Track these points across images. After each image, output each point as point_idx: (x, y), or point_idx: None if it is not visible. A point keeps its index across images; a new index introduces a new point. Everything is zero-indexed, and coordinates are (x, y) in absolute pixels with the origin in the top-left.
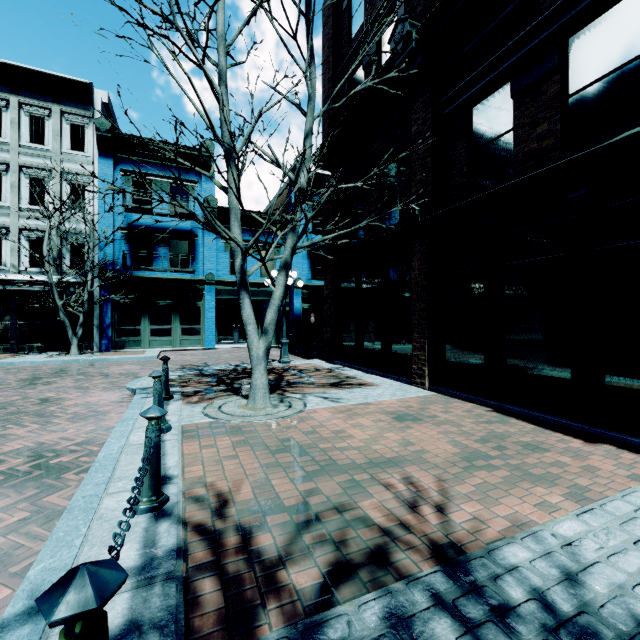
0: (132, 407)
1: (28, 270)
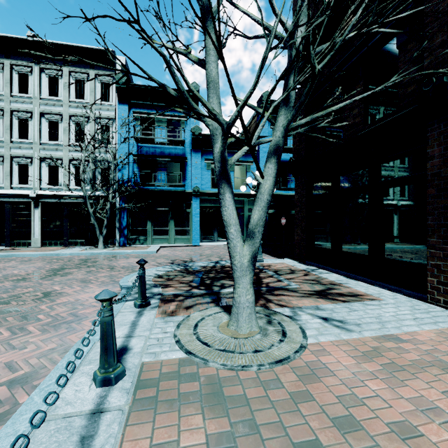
0: None
1: (74, 188)
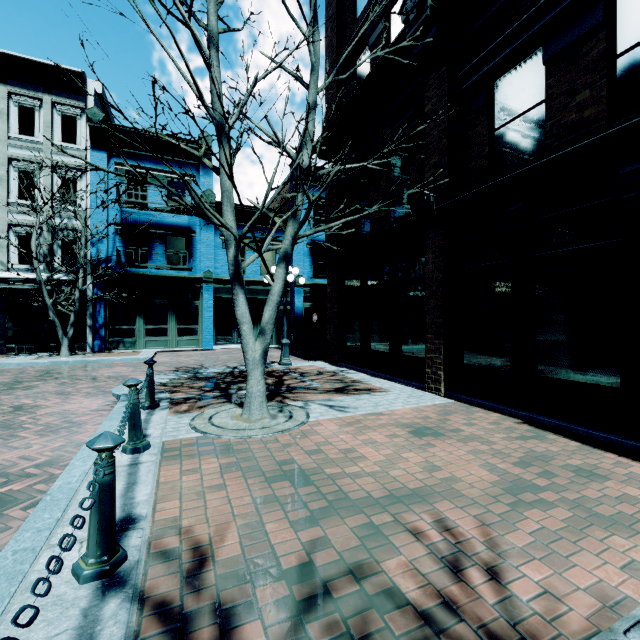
0: (111, 418)
1: (17, 267)
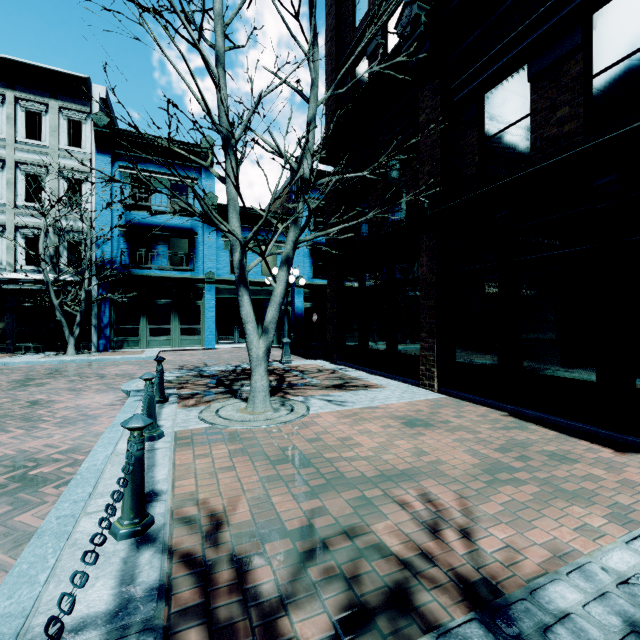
0: (124, 411)
1: (24, 268)
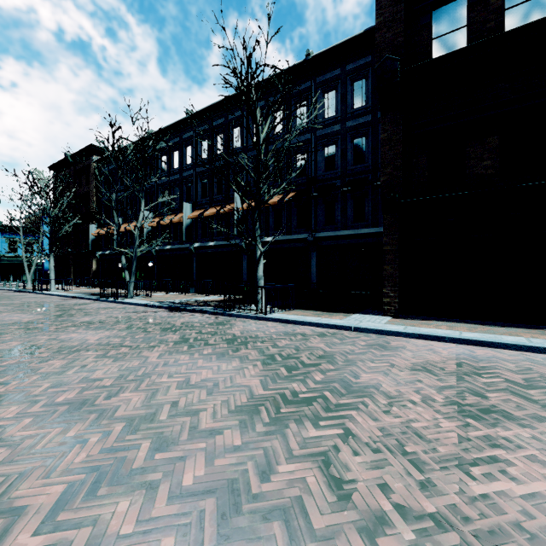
0: None
1: None
